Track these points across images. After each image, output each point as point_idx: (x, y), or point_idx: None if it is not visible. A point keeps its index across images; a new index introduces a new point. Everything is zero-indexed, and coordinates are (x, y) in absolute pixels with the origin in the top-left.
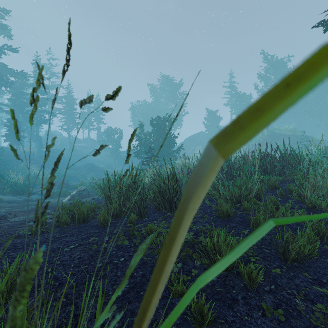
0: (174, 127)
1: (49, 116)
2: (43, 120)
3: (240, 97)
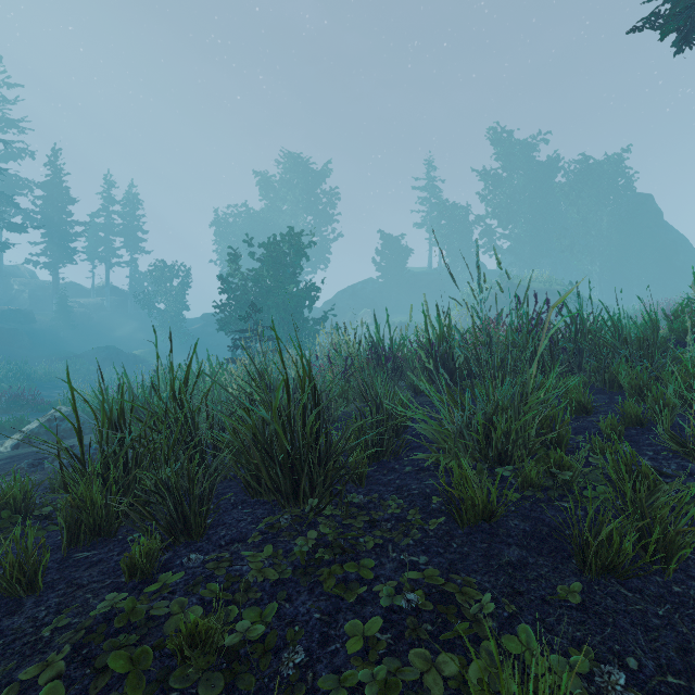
0: (312, 267)
1: None
2: None
3: (448, 211)
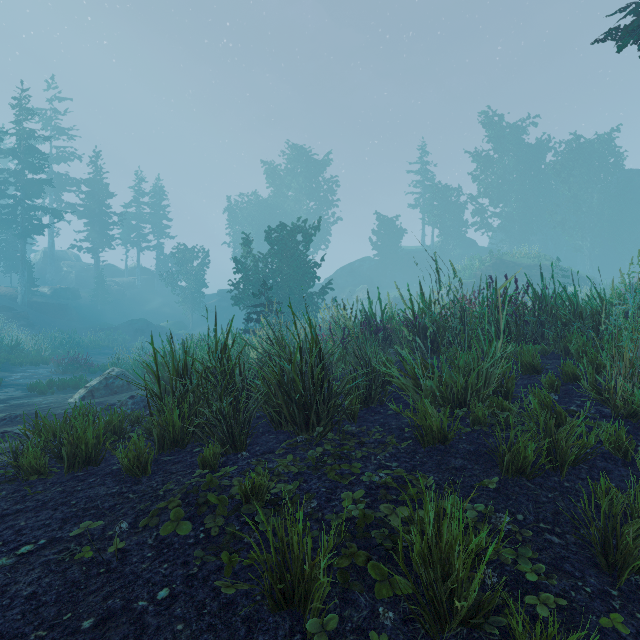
0: (314, 247)
1: (51, 218)
2: (37, 226)
3: (440, 192)
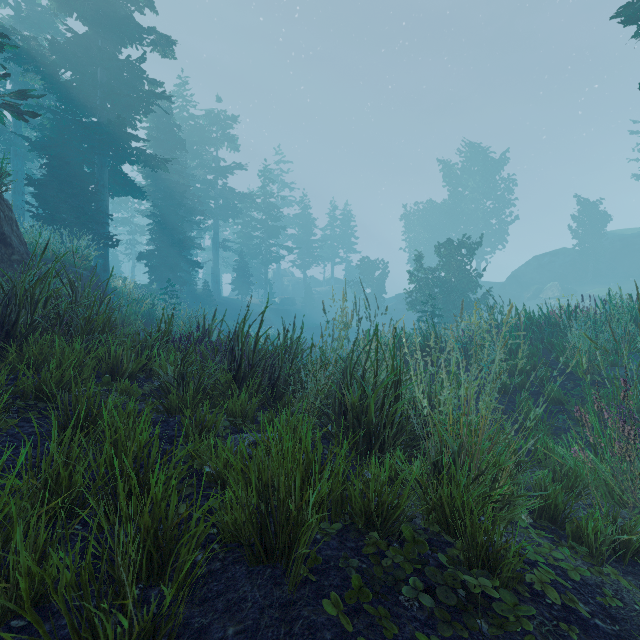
0: (492, 245)
1: (278, 248)
2: (274, 257)
3: None
